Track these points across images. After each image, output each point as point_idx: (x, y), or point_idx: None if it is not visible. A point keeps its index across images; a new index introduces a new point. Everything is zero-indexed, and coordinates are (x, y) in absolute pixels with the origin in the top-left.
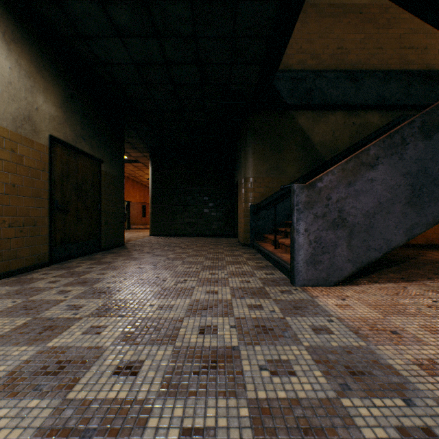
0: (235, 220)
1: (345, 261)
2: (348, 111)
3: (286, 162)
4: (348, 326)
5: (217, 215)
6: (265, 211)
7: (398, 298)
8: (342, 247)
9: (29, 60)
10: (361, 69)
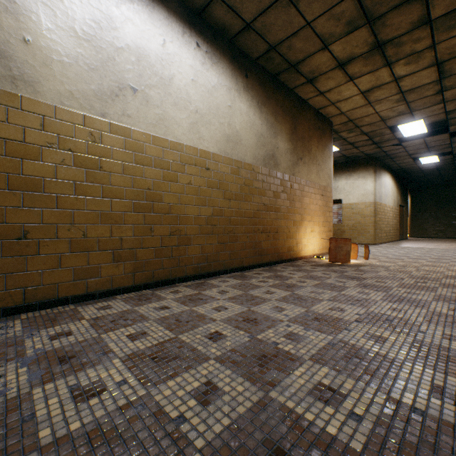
0: None
1: None
2: None
3: None
4: None
5: None
6: None
7: None
8: None
9: (397, 188)
10: None
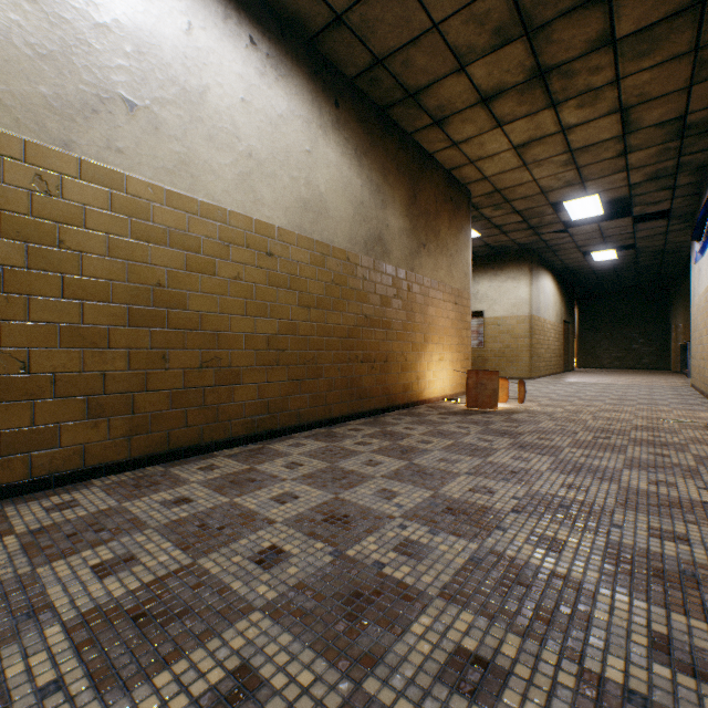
0: (669, 355)
1: None
2: None
3: None
4: None
5: (648, 350)
6: None
7: None
8: None
9: (561, 296)
10: None
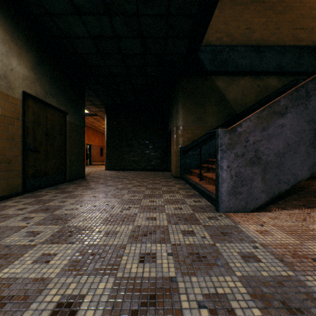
0: (169, 158)
1: (260, 192)
2: (254, 76)
3: (207, 114)
4: (273, 253)
5: (155, 155)
6: (191, 152)
7: (306, 223)
8: (258, 180)
9: (4, 30)
10: (264, 44)
